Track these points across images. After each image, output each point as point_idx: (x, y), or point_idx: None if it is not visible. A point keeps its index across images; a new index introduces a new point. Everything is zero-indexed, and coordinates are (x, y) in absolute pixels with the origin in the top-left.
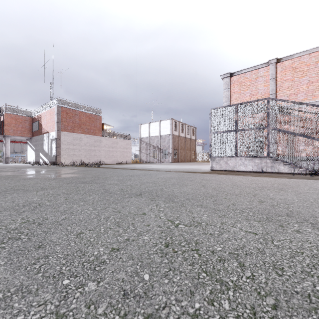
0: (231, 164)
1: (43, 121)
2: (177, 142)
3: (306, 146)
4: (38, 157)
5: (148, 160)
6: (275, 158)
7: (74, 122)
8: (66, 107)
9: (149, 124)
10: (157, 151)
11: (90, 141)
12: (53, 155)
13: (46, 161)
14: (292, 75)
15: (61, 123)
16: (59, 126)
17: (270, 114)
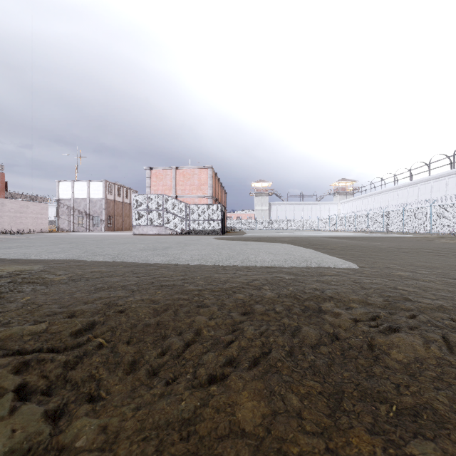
0: (145, 230)
1: None
2: (113, 208)
3: (178, 221)
4: None
5: (72, 229)
6: (166, 227)
7: None
8: None
9: (72, 183)
10: (85, 218)
11: None
12: None
13: None
14: (183, 178)
15: None
16: None
17: (164, 203)
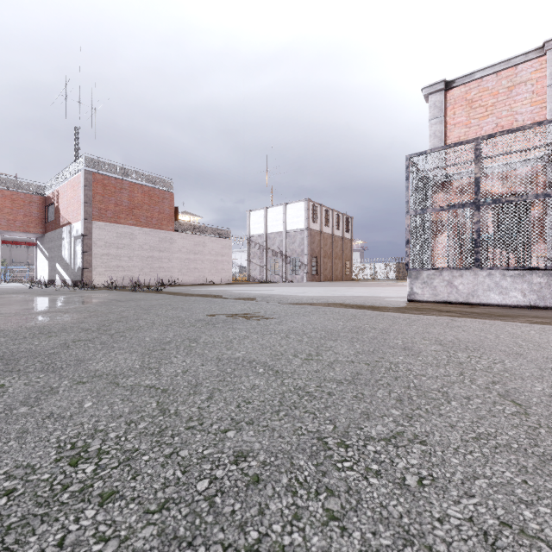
0: (462, 286)
1: (61, 202)
2: (318, 244)
3: None
4: (53, 271)
5: (264, 278)
6: None
7: (119, 203)
8: (103, 175)
9: (265, 211)
10: (280, 261)
11: (152, 240)
12: (78, 267)
13: (66, 280)
14: None
15: (93, 204)
16: (88, 211)
17: None
